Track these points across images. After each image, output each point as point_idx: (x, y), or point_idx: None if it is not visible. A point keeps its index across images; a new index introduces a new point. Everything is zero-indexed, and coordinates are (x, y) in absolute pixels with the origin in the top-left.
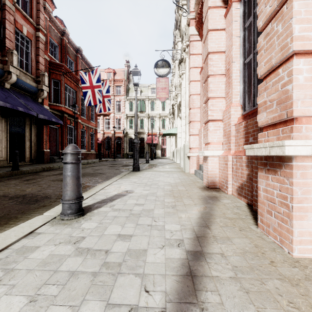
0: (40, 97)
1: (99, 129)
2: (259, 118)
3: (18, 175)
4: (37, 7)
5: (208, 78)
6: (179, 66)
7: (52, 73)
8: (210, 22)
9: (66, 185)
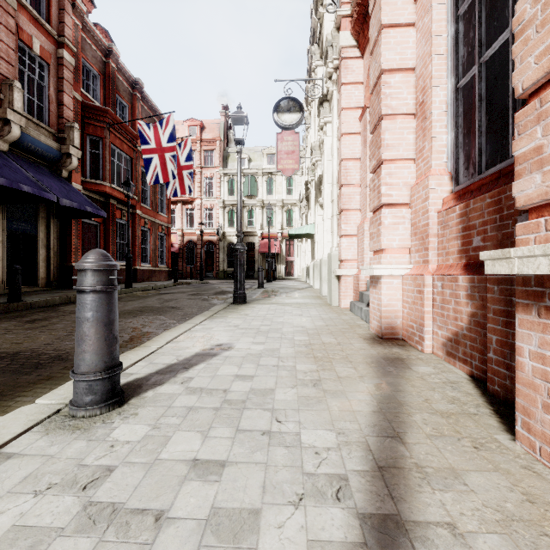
0: (65, 168)
1: (174, 227)
2: (518, 188)
3: (19, 312)
4: (60, 3)
5: (381, 122)
6: (319, 109)
7: (88, 124)
8: (385, 10)
9: (82, 339)
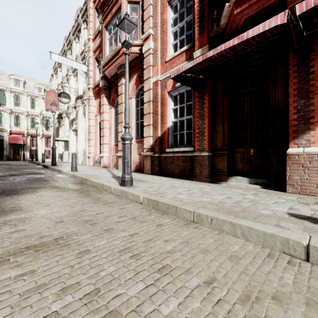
0: None
1: None
2: (118, 148)
3: None
4: None
5: (104, 129)
6: (77, 100)
7: None
8: (104, 109)
9: (74, 163)
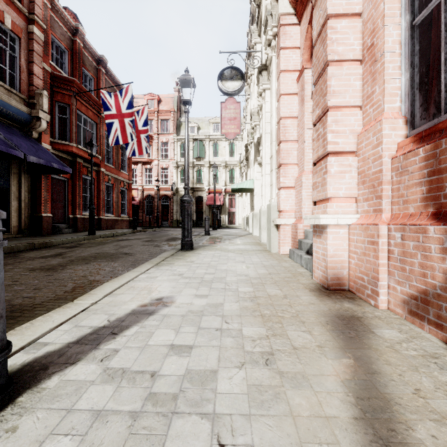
0: (35, 130)
1: (135, 184)
2: None
3: None
4: None
5: (327, 68)
6: (258, 78)
7: (57, 93)
8: None
9: None
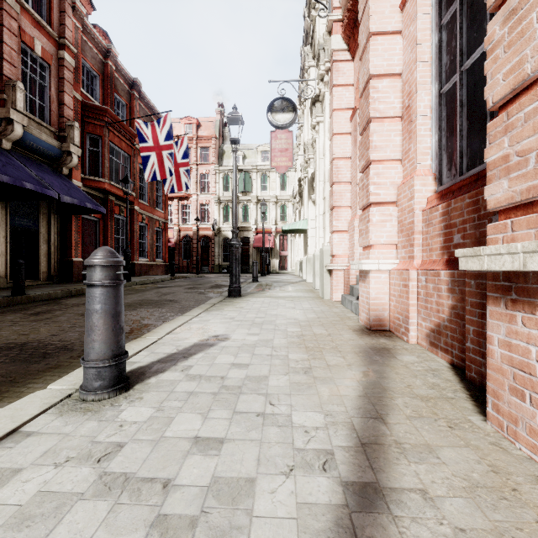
0: (65, 166)
1: (171, 222)
2: (489, 192)
3: (23, 305)
4: (61, 6)
5: (369, 124)
6: (311, 109)
7: (88, 123)
8: (373, 19)
9: (91, 329)
